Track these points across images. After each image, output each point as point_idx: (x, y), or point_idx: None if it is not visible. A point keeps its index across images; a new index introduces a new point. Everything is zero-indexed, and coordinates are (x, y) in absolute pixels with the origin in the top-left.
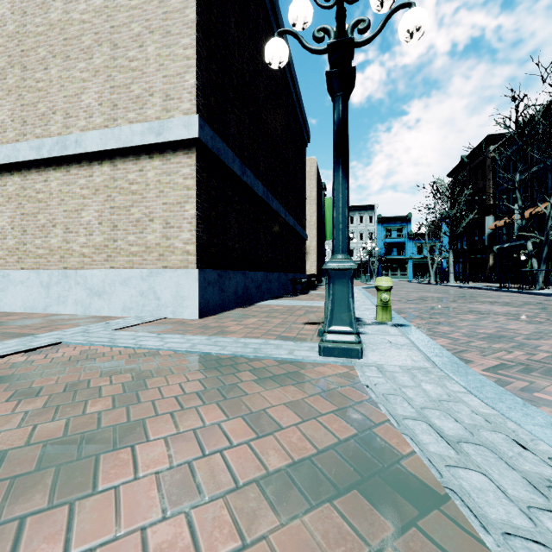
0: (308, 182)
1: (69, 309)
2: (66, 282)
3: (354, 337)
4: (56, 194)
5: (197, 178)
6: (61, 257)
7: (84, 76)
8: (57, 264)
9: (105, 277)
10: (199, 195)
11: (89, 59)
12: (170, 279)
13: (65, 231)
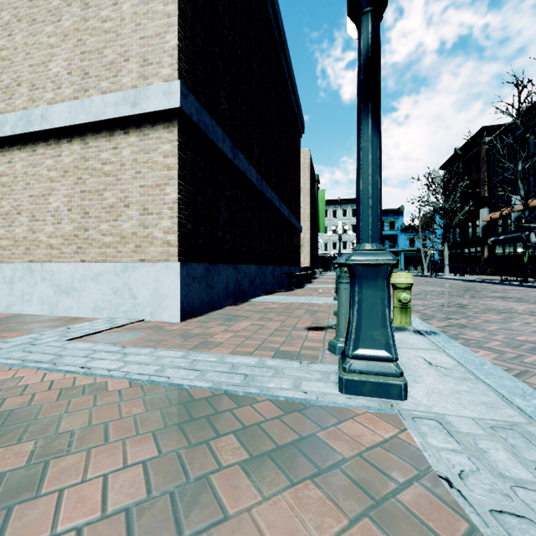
0: (302, 174)
1: (34, 308)
2: (31, 277)
3: (393, 366)
4: (21, 177)
5: (179, 156)
6: (27, 249)
7: (52, 41)
8: (22, 257)
9: (74, 272)
10: (182, 176)
11: (57, 21)
12: (147, 274)
13: (31, 219)
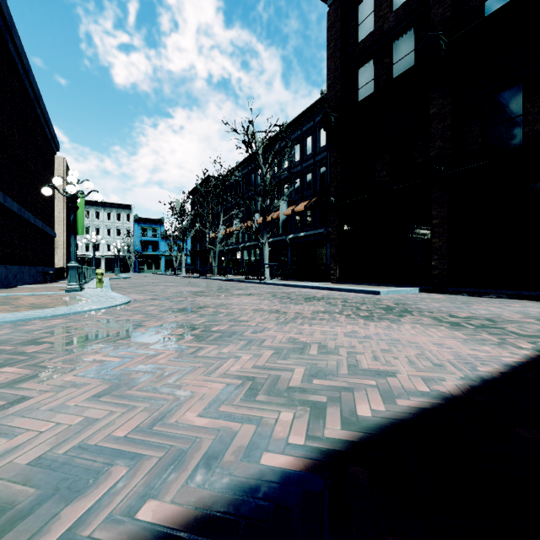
0: None
1: None
2: None
3: (78, 286)
4: None
5: None
6: None
7: None
8: None
9: None
10: None
11: None
12: None
13: None
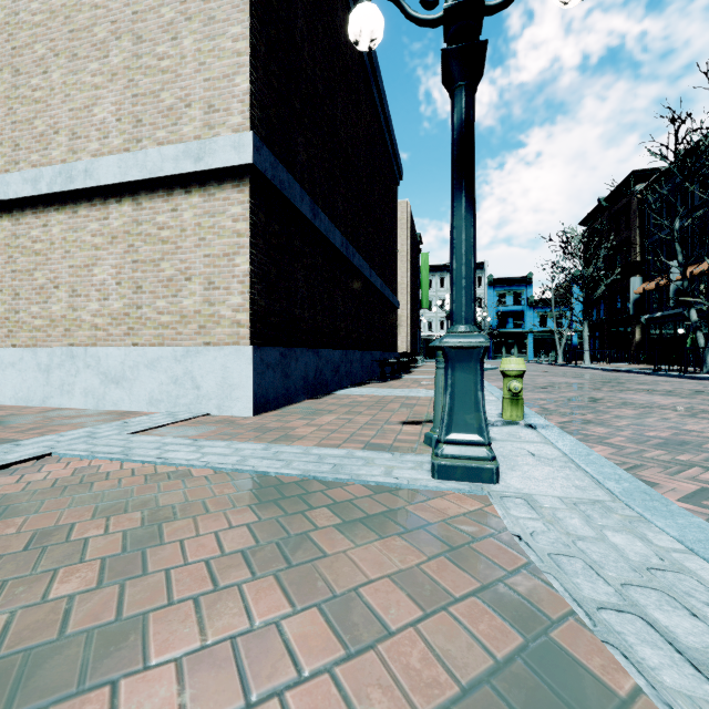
0: (399, 232)
1: (76, 401)
2: (73, 364)
3: (486, 451)
4: (59, 244)
5: (251, 221)
6: (66, 330)
7: (97, 81)
8: (60, 339)
9: (125, 357)
10: (255, 244)
11: (103, 57)
12: (214, 360)
13: (72, 294)
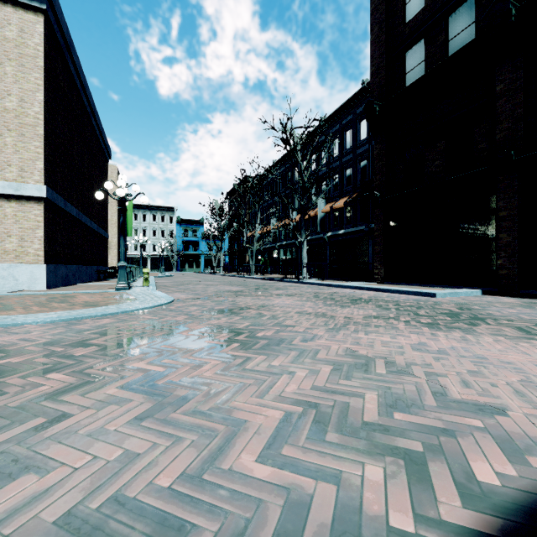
0: None
1: None
2: None
3: (127, 285)
4: None
5: (44, 217)
6: None
7: None
8: None
9: None
10: (45, 225)
11: None
12: (26, 269)
13: None
